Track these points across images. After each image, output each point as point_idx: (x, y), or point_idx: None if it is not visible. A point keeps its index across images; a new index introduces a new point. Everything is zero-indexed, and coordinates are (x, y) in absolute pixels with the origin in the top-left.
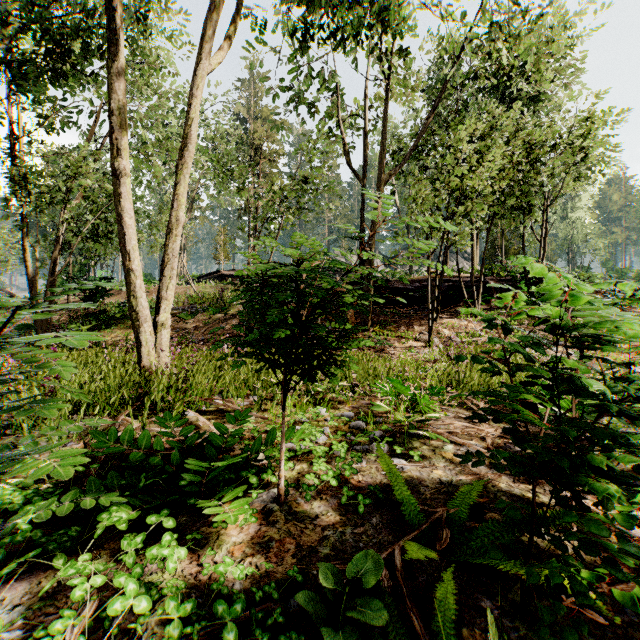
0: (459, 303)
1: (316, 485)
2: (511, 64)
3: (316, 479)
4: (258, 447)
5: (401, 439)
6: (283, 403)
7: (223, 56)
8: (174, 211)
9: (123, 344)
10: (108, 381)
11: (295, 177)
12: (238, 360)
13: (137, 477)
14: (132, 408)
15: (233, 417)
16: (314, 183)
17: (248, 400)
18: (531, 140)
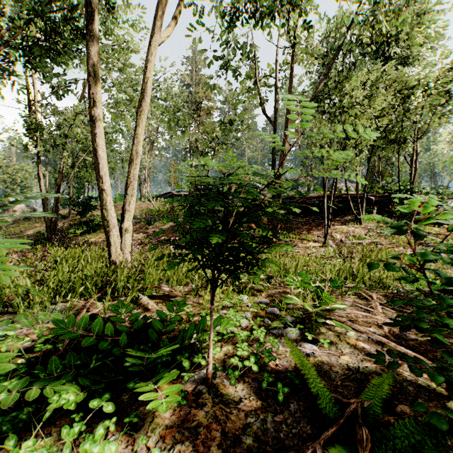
0: (347, 214)
1: (239, 367)
2: (388, 31)
3: (240, 363)
4: (191, 333)
5: (309, 324)
6: (211, 298)
7: (170, 31)
8: (134, 146)
9: (104, 243)
10: (85, 272)
11: (224, 121)
12: (171, 262)
13: (91, 357)
14: (100, 293)
15: (172, 305)
16: (238, 125)
17: (187, 288)
18: (405, 88)
